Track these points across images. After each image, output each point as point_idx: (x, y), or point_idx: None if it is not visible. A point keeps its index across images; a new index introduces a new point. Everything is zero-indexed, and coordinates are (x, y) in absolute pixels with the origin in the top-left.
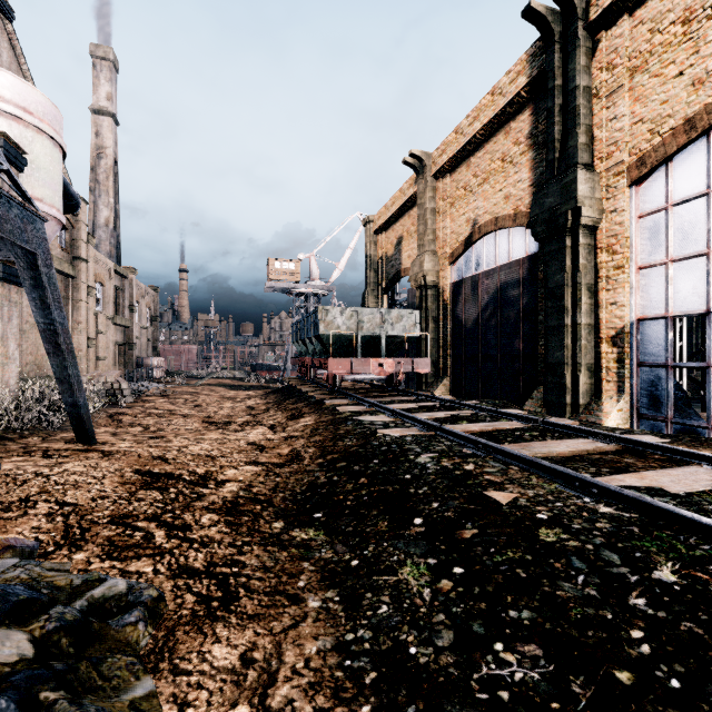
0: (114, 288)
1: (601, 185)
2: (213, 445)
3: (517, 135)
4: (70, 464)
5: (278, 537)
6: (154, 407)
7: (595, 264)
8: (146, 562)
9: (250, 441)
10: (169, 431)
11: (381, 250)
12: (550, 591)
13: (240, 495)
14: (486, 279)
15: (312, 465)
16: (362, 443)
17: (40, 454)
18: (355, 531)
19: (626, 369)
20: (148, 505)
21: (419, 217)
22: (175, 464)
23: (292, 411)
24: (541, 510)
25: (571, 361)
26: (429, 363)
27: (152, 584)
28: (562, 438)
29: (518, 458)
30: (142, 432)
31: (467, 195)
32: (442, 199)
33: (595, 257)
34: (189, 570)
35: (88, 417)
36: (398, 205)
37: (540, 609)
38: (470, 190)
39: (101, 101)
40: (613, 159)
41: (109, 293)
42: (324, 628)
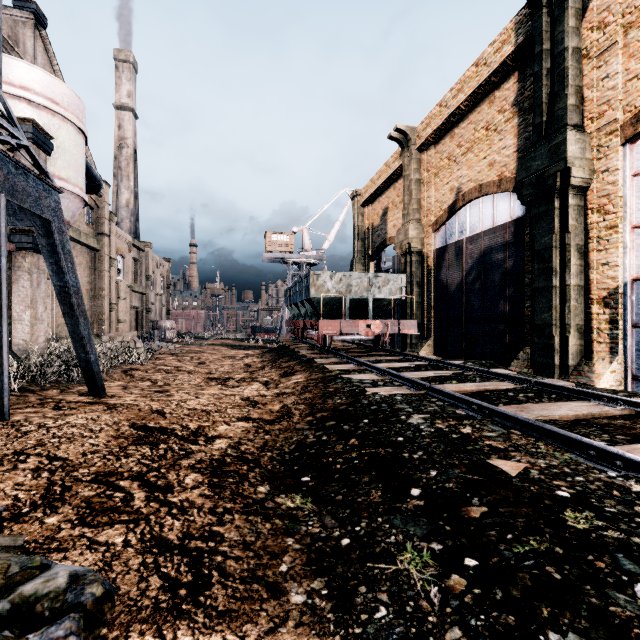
0: (132, 260)
1: (591, 145)
2: (209, 400)
3: (502, 103)
4: (74, 416)
5: (262, 504)
6: (163, 364)
7: (585, 225)
8: (118, 530)
9: (245, 396)
10: (174, 385)
11: (367, 221)
12: (599, 604)
13: (228, 453)
14: (470, 244)
15: (301, 423)
16: (351, 401)
17: (52, 406)
18: (345, 500)
19: (620, 330)
20: (135, 462)
21: (404, 188)
22: (170, 418)
23: (284, 368)
24: (559, 485)
25: (559, 322)
26: (415, 324)
27: (98, 578)
28: (560, 400)
29: (520, 422)
30: (150, 386)
31: (451, 164)
32: (426, 170)
33: (585, 218)
34: (162, 542)
35: (98, 372)
36: (384, 178)
37: (592, 633)
38: (453, 160)
39: (123, 98)
40: (605, 118)
41: (129, 264)
42: (308, 637)
